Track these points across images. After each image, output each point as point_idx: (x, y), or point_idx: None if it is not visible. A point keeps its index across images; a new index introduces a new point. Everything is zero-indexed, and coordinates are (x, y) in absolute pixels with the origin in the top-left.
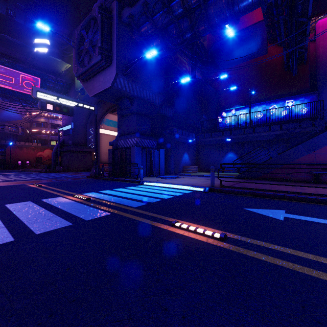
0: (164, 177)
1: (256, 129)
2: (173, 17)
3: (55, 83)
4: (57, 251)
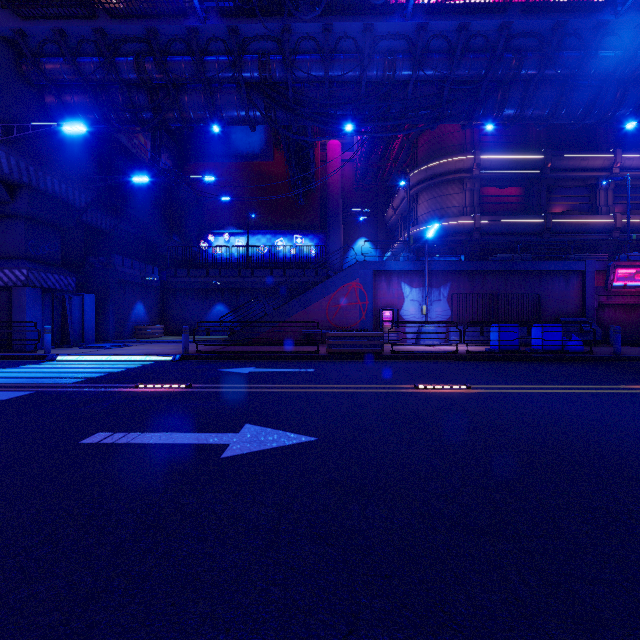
0: (97, 346)
1: (255, 271)
2: (121, 81)
3: None
4: (5, 416)
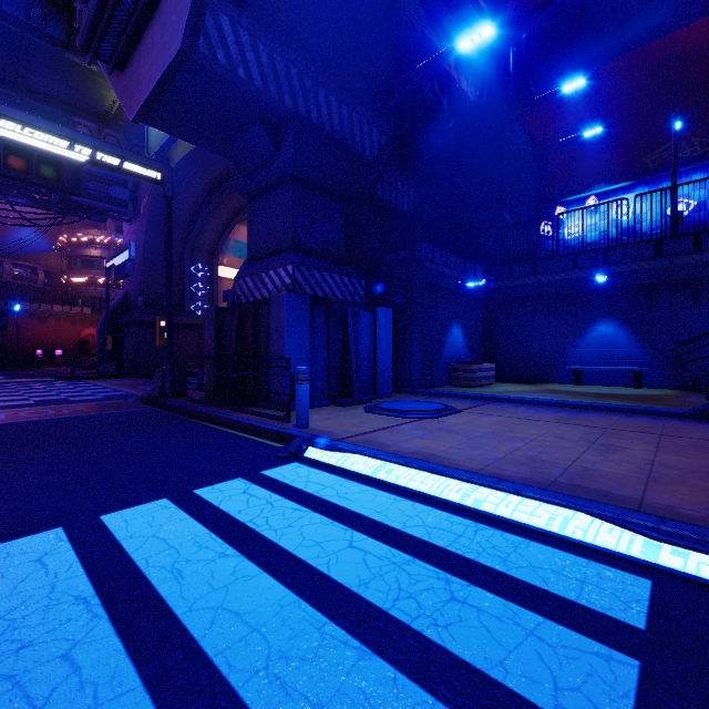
0: (394, 411)
1: (706, 236)
2: None
3: None
4: None
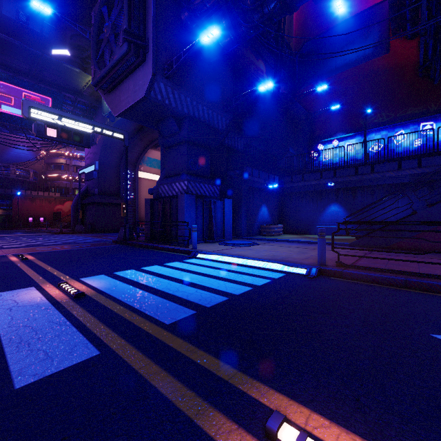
0: (231, 244)
1: (376, 166)
2: None
3: (74, 105)
4: None
